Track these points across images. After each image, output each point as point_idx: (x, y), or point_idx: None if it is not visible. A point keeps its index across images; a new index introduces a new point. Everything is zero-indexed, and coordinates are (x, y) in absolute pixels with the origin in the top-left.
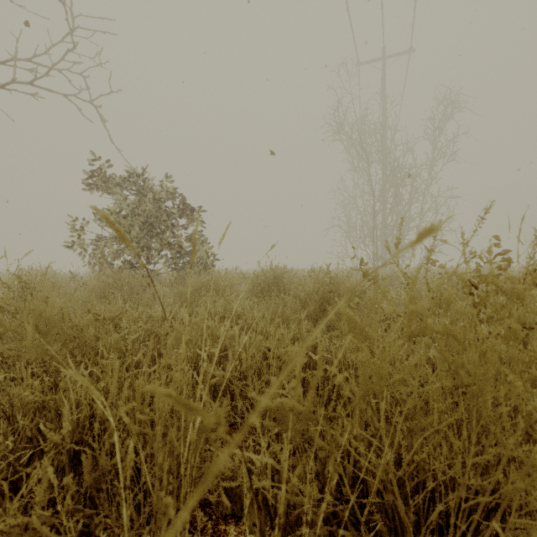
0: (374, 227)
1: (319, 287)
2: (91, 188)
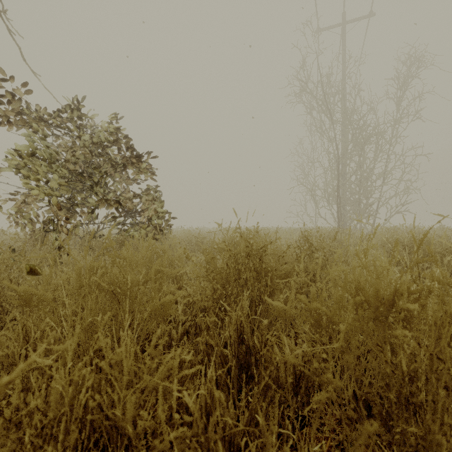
0: (338, 186)
1: (390, 301)
2: None
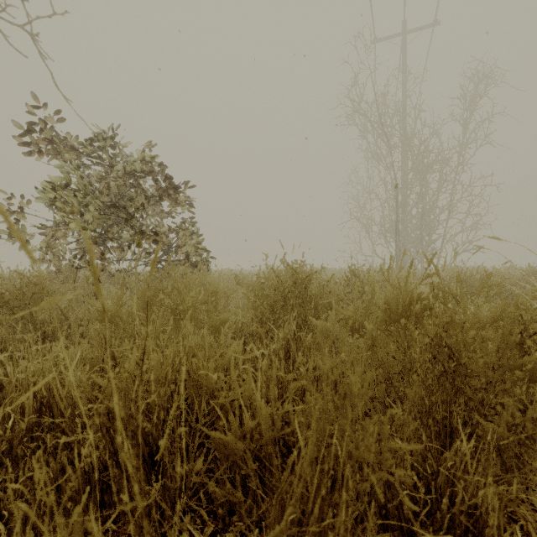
0: (397, 221)
1: (407, 308)
2: (27, 152)
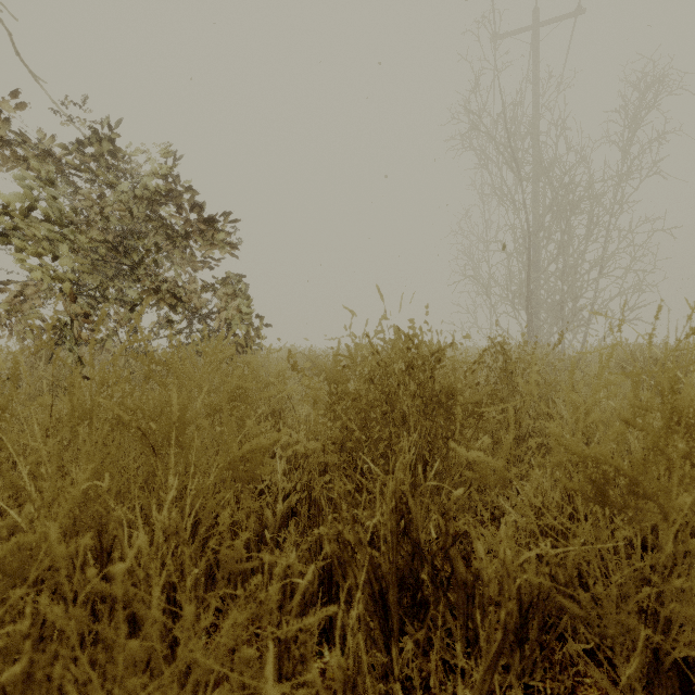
0: (529, 280)
1: None
2: None
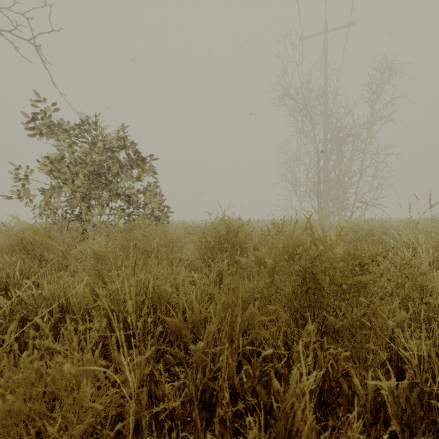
0: (319, 182)
1: (294, 249)
2: (32, 134)
